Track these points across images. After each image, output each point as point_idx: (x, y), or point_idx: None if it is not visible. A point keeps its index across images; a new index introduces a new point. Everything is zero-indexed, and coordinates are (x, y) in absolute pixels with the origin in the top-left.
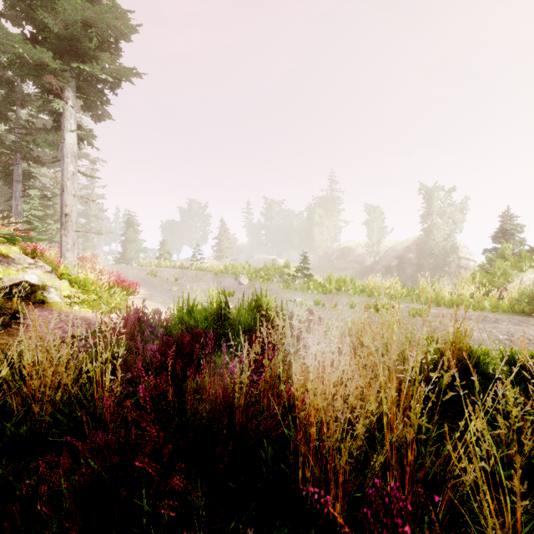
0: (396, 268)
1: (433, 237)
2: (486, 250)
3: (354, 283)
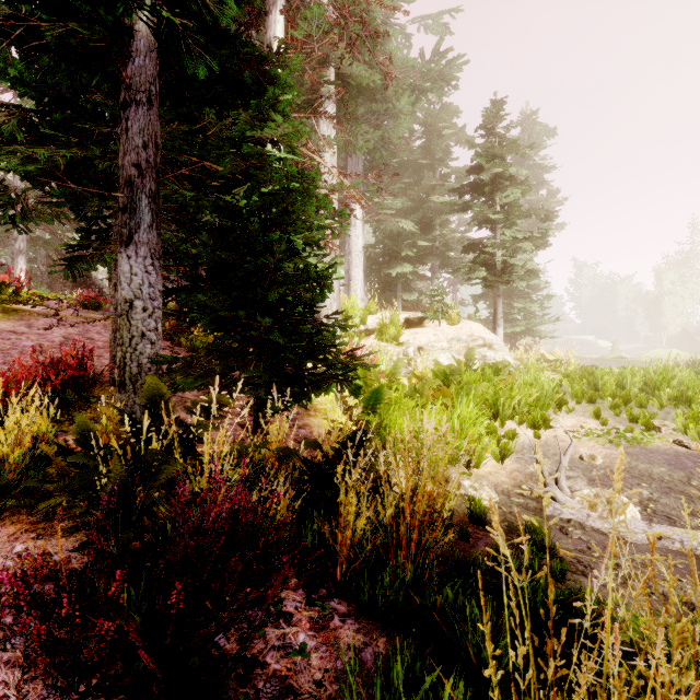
0: None
1: None
2: None
3: None
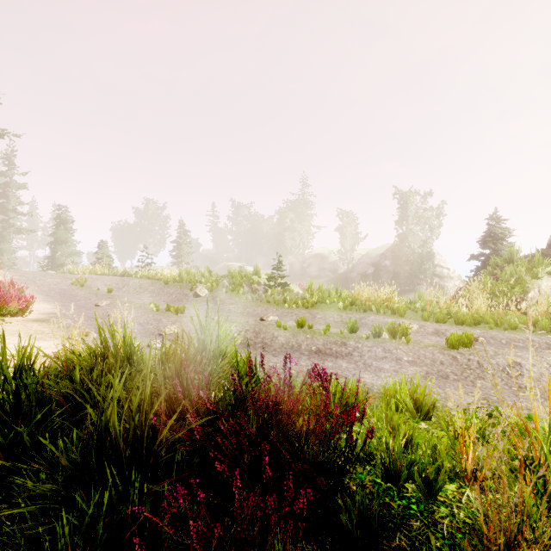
0: (372, 276)
1: (409, 243)
2: (473, 256)
3: (340, 293)
